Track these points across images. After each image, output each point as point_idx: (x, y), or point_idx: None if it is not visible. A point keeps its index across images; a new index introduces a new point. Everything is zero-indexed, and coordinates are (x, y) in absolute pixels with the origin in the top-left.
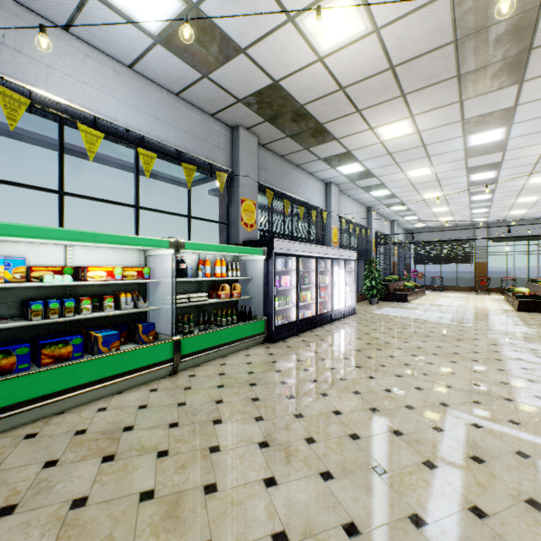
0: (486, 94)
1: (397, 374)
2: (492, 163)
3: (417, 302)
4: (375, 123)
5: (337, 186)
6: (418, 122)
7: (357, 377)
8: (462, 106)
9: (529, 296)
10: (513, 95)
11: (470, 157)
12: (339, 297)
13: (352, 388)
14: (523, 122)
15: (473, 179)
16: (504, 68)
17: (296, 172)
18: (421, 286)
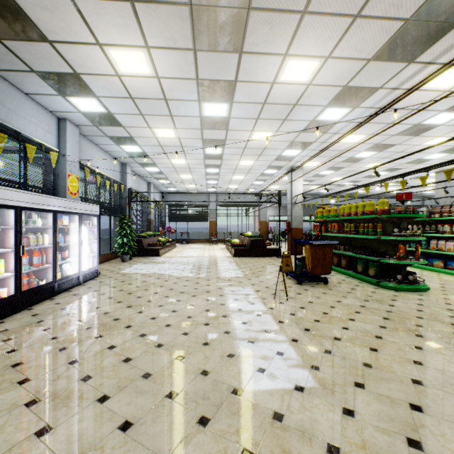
0: (215, 52)
1: (103, 396)
2: (220, 140)
3: (168, 255)
4: (103, 37)
5: (78, 127)
6: (156, 62)
7: (8, 446)
8: (197, 58)
9: (240, 245)
10: (235, 66)
11: (205, 128)
12: (70, 260)
13: None
14: (240, 103)
15: (208, 152)
16: (229, 21)
17: None
18: (173, 241)
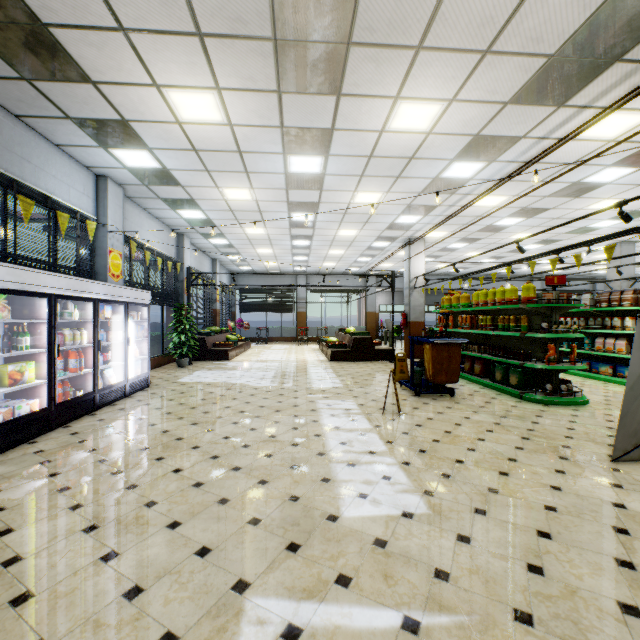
0: (306, 95)
1: (173, 522)
2: (311, 203)
3: (240, 358)
4: (163, 77)
5: (121, 186)
6: (229, 107)
7: (72, 570)
8: (281, 102)
9: (339, 345)
10: (331, 111)
11: (291, 188)
12: (114, 364)
13: (28, 634)
14: (338, 156)
15: (295, 219)
16: (324, 59)
17: (15, 129)
18: (246, 339)
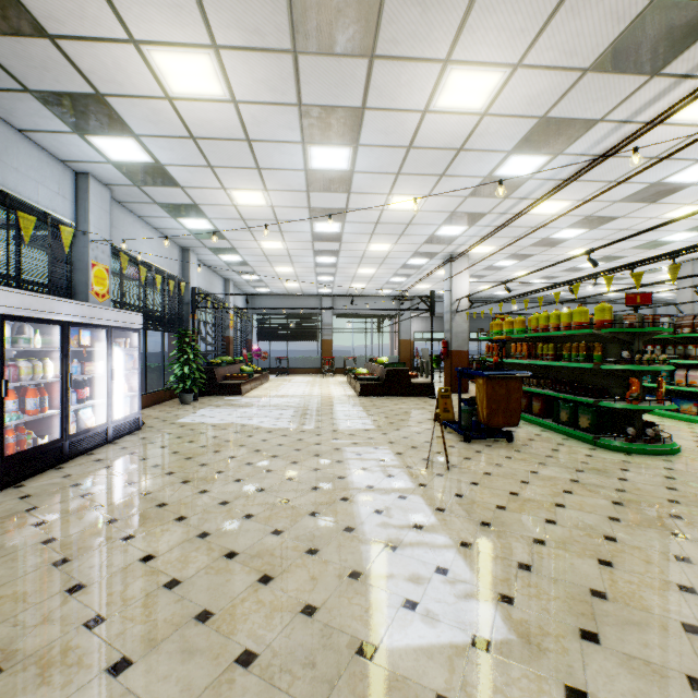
0: (330, 57)
1: (119, 660)
2: (337, 209)
3: (255, 393)
4: (141, 29)
5: (108, 187)
6: (232, 75)
7: None
8: (298, 67)
9: (370, 378)
10: (362, 81)
11: (313, 190)
12: (92, 403)
13: None
14: (370, 147)
15: (318, 230)
16: None
17: None
18: (264, 370)
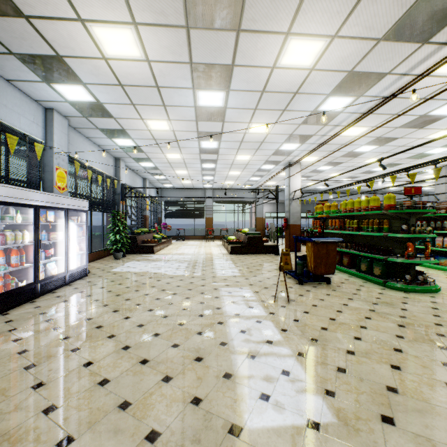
0: (210, 30)
1: (65, 437)
2: (215, 132)
3: (162, 252)
4: (85, 11)
5: (66, 118)
6: (146, 42)
7: None
8: (190, 38)
9: (237, 242)
10: (232, 47)
11: (200, 120)
12: (55, 259)
13: None
14: (237, 91)
15: (203, 146)
16: None
17: None
18: (168, 237)
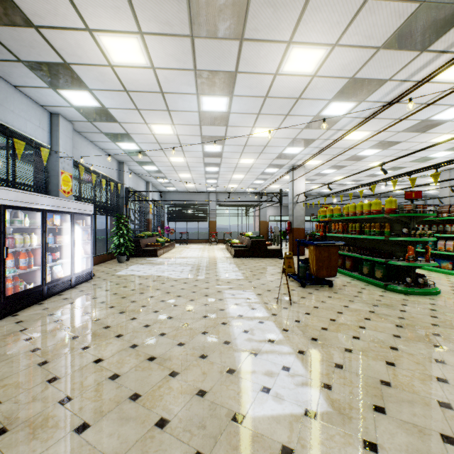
0: (214, 39)
1: (81, 424)
2: (219, 136)
3: (166, 255)
4: (93, 22)
5: (71, 123)
6: (151, 51)
7: None
8: (194, 46)
9: (240, 246)
10: (235, 55)
11: (204, 124)
12: (61, 262)
13: None
14: (240, 97)
15: (207, 150)
16: (229, 3)
17: None
18: (171, 241)
